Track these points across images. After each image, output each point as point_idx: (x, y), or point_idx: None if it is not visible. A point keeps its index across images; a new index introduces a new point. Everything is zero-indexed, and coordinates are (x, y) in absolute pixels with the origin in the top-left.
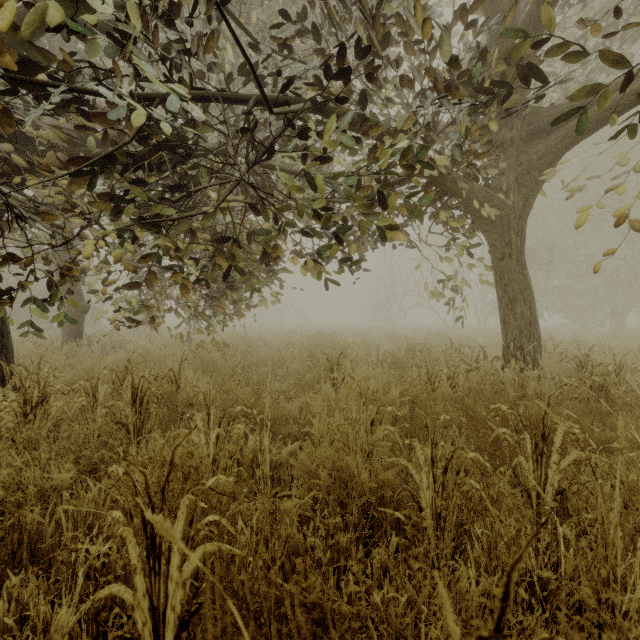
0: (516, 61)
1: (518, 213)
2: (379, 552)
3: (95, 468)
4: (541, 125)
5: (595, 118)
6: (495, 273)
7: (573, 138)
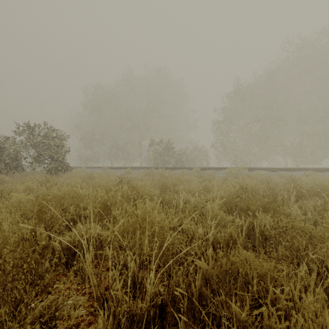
0: None
1: None
2: None
3: None
4: None
5: None
6: None
7: None
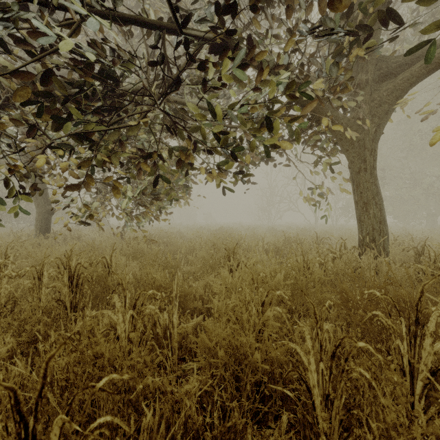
0: (375, 14)
1: (371, 137)
2: (269, 418)
3: (36, 339)
4: (389, 69)
5: (435, 60)
6: (353, 183)
7: (416, 77)
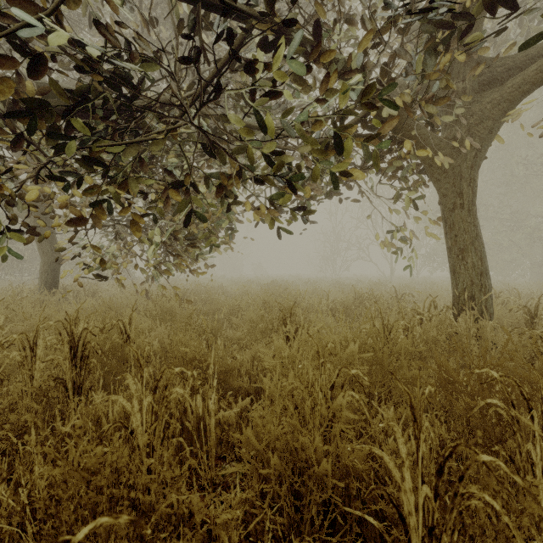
0: None
1: (470, 163)
2: None
3: (24, 431)
4: (494, 75)
5: None
6: (445, 224)
7: (531, 84)
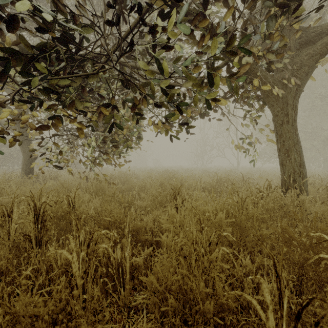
0: None
1: (293, 95)
2: None
3: (1, 271)
4: (309, 38)
5: None
6: (276, 134)
7: None
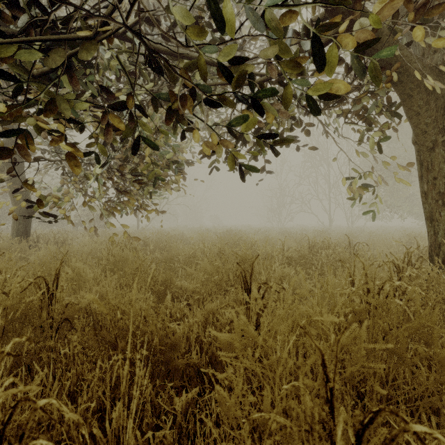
0: None
1: None
2: None
3: None
4: None
5: None
6: (420, 166)
7: None
